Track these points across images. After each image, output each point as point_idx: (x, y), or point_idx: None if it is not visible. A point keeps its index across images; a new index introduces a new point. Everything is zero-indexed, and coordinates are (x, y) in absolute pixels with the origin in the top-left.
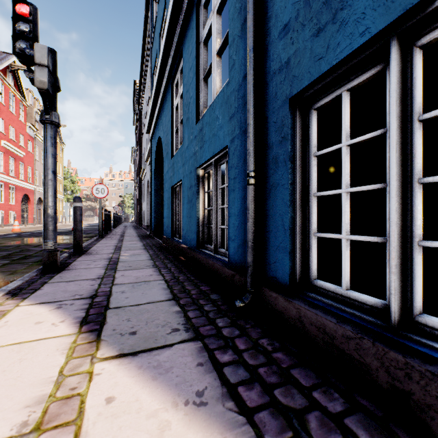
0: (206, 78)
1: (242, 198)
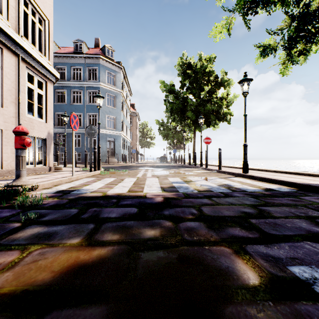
0: None
1: (83, 157)
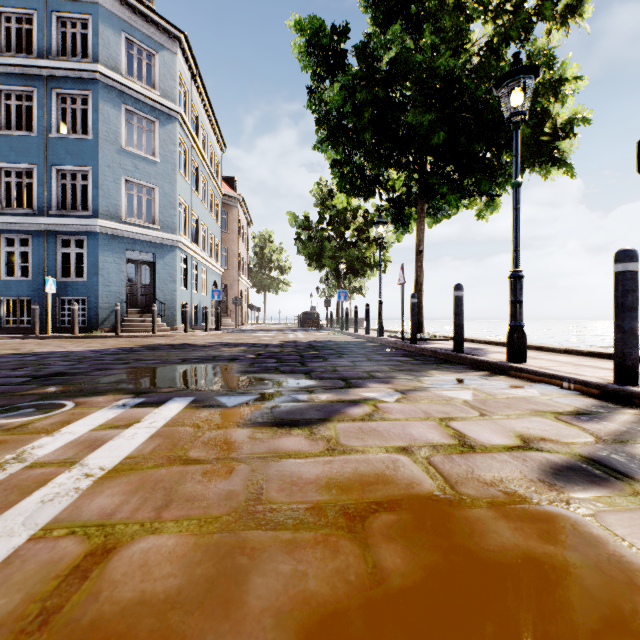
0: (7, 264)
1: (41, 311)
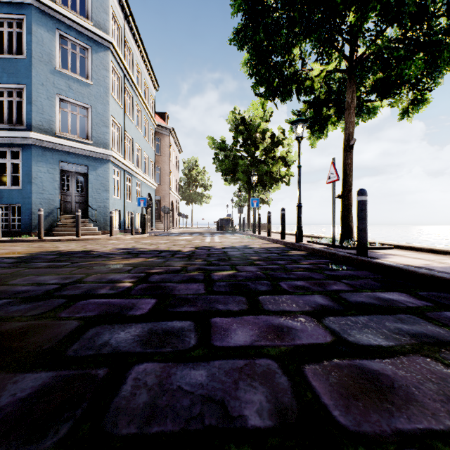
0: None
1: None
